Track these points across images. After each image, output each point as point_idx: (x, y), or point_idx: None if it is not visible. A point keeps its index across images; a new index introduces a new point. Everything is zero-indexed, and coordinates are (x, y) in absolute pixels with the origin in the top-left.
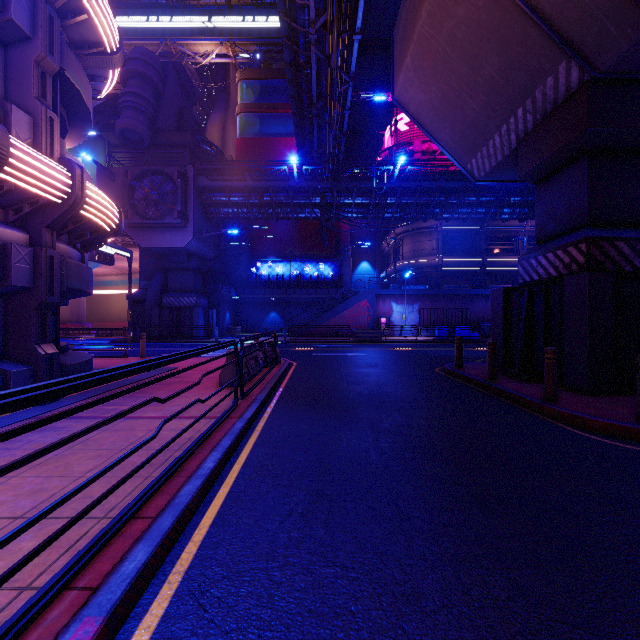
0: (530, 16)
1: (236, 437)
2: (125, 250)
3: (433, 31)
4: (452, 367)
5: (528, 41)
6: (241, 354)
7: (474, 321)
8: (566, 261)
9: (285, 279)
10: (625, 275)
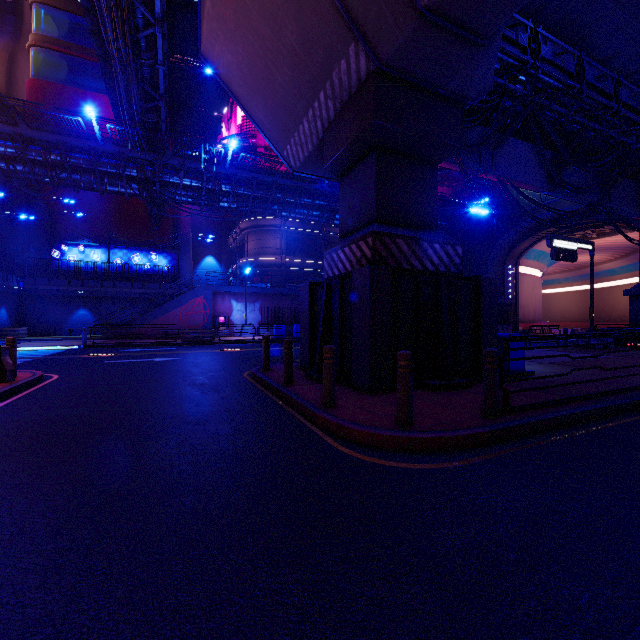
0: None
1: None
2: None
3: None
4: (259, 370)
5: (320, 9)
6: None
7: None
8: (358, 255)
9: (105, 269)
10: (404, 272)
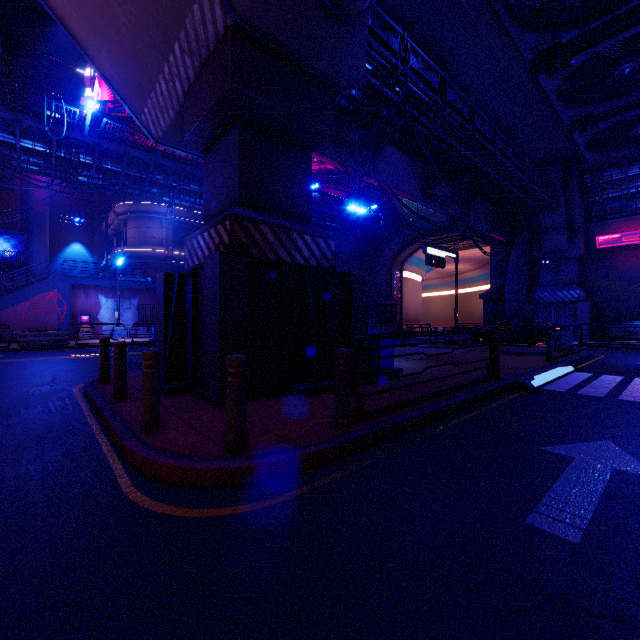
0: None
1: None
2: None
3: None
4: (95, 381)
5: None
6: None
7: None
8: (217, 242)
9: None
10: (269, 263)
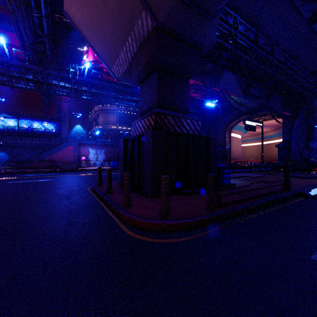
0: None
1: None
2: None
3: None
4: (96, 185)
5: None
6: None
7: None
8: (148, 124)
9: (16, 130)
10: (171, 133)
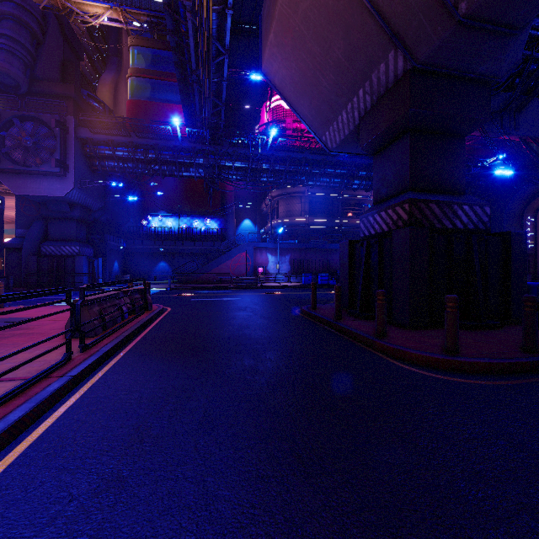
0: (367, 6)
1: (38, 404)
2: None
3: (291, 10)
4: (309, 308)
5: (366, 29)
6: (79, 303)
7: (333, 270)
8: (394, 218)
9: (175, 232)
10: (436, 231)
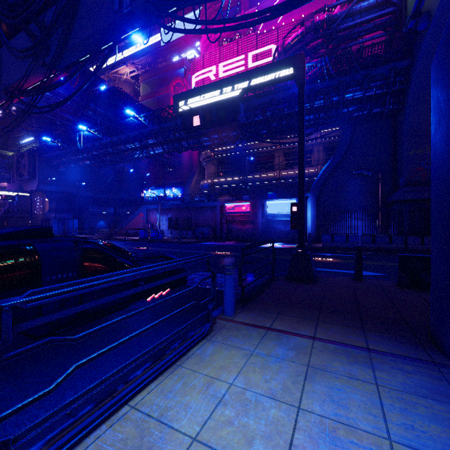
0: None
1: None
2: (25, 192)
3: None
4: None
5: None
6: None
7: (204, 226)
8: None
9: (157, 200)
10: None
